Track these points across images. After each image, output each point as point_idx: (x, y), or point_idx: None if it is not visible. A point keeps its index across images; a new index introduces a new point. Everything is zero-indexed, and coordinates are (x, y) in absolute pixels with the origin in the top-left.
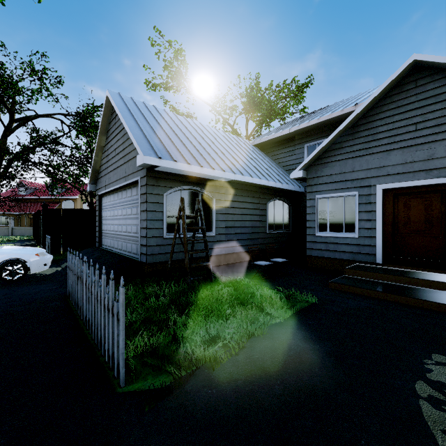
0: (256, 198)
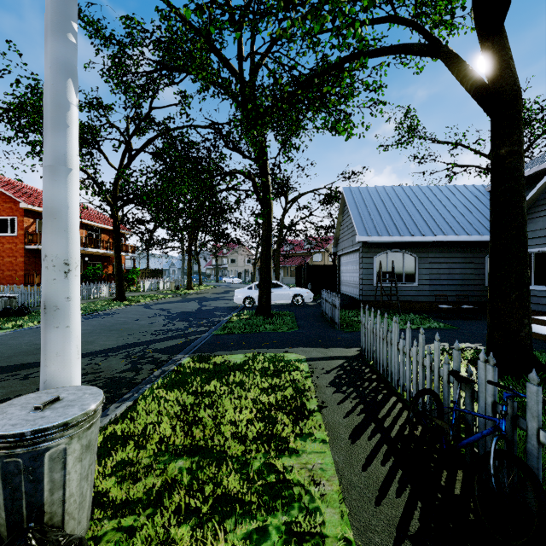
0: (469, 252)
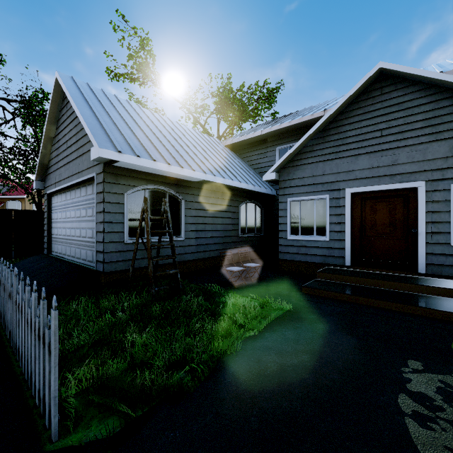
0: (228, 200)
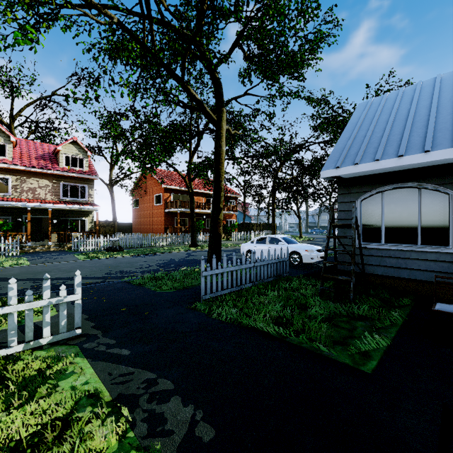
0: None
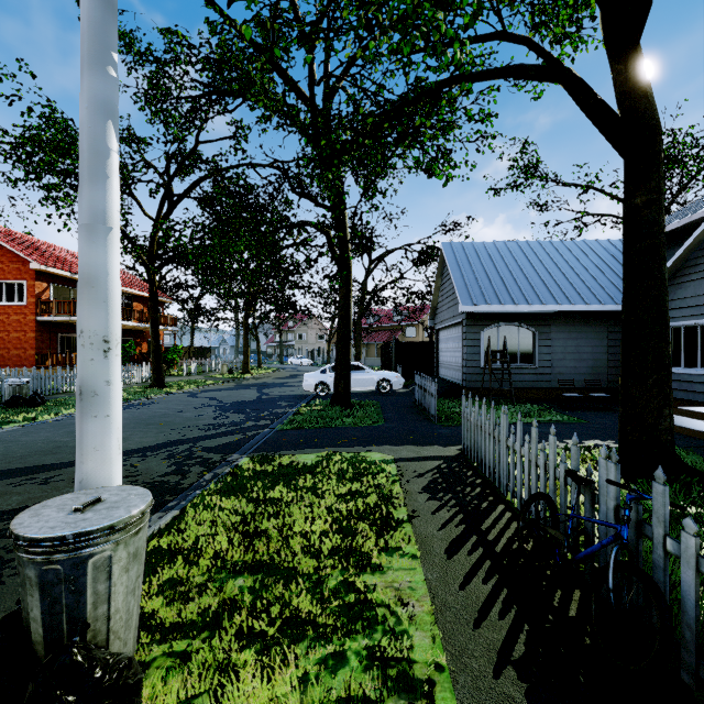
0: (603, 326)
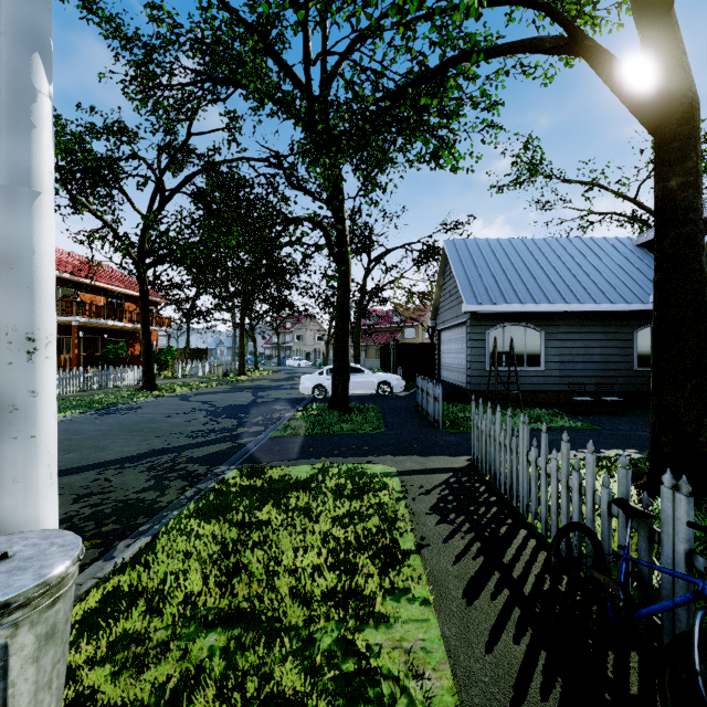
0: (613, 326)
